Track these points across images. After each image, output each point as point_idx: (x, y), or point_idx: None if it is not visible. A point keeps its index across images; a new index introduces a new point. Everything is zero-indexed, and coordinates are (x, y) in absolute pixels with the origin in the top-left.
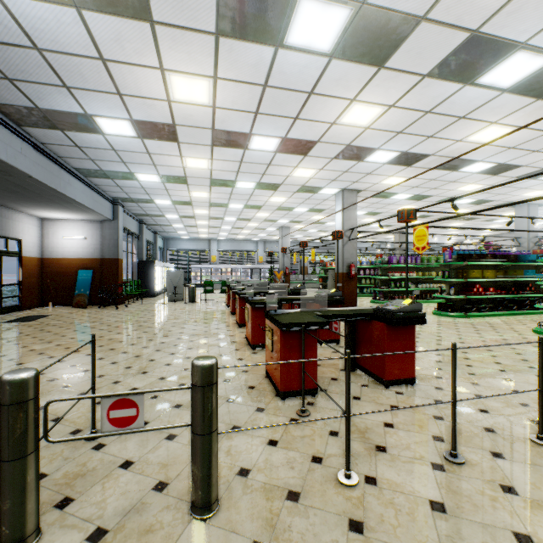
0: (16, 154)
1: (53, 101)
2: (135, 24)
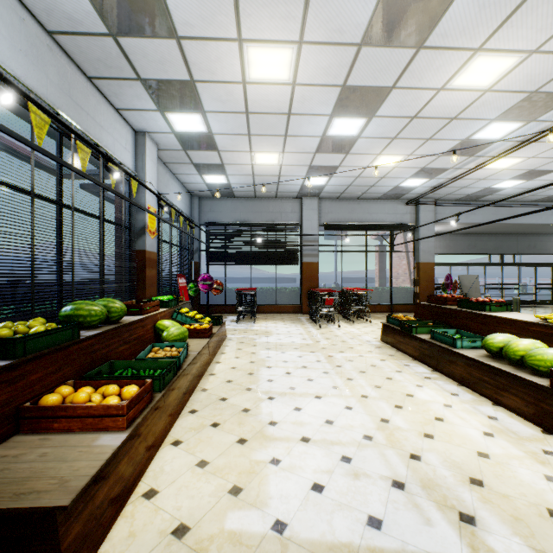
0: (547, 217)
1: (552, 192)
2: (552, 173)
